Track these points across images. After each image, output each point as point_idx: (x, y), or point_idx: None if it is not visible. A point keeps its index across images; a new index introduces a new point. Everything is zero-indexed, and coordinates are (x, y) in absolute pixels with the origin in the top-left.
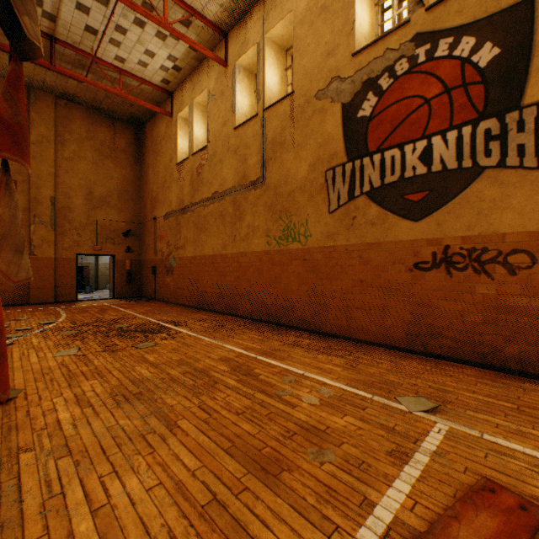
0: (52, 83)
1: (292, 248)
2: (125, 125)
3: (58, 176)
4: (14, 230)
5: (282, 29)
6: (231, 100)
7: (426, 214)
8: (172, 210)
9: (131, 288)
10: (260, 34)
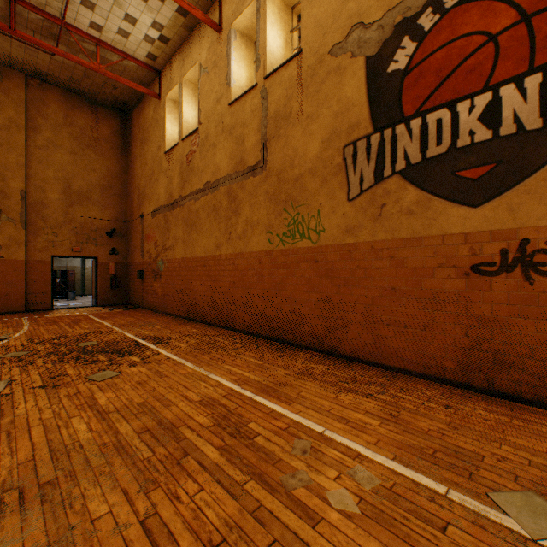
0: (20, 58)
1: (300, 247)
2: (110, 111)
3: (30, 167)
4: None
5: None
6: (225, 71)
7: (491, 196)
8: (160, 205)
9: (117, 294)
10: None
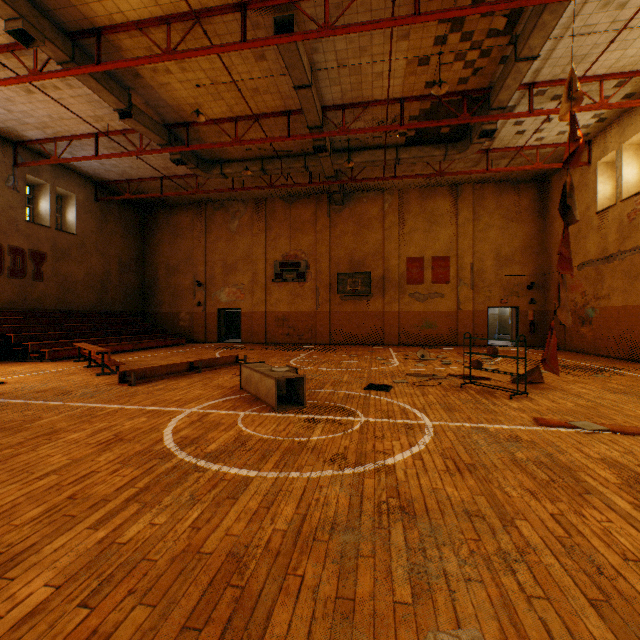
0: (473, 177)
1: None
2: (527, 184)
3: (474, 246)
4: (565, 303)
5: None
6: None
7: None
8: (588, 259)
9: (533, 338)
10: None
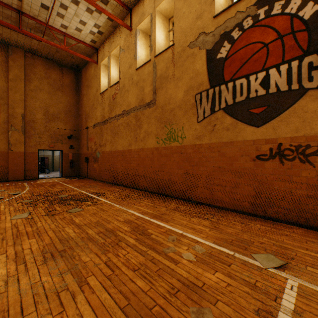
0: (22, 42)
1: (173, 146)
2: (69, 69)
3: (26, 101)
4: None
5: (166, 4)
6: (134, 51)
7: (265, 122)
8: (97, 122)
9: (73, 170)
10: (152, 8)
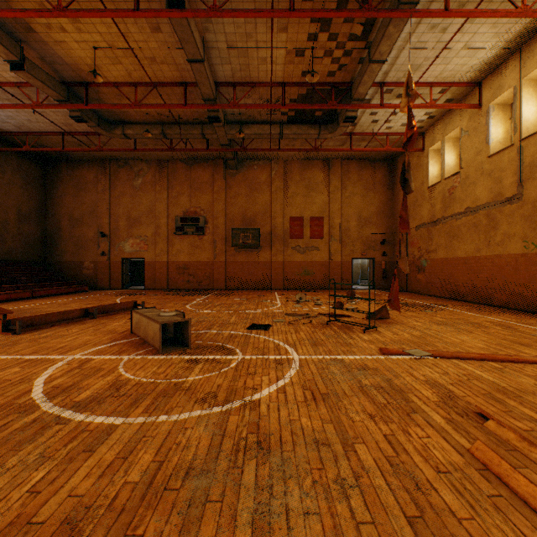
0: (341, 154)
1: None
2: (381, 163)
3: (342, 209)
4: (405, 255)
5: None
6: (484, 134)
7: None
8: (422, 222)
9: (385, 282)
10: (516, 79)
